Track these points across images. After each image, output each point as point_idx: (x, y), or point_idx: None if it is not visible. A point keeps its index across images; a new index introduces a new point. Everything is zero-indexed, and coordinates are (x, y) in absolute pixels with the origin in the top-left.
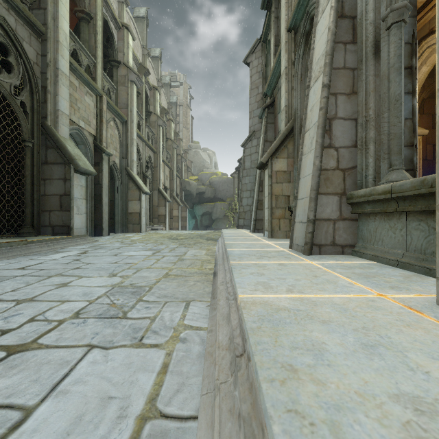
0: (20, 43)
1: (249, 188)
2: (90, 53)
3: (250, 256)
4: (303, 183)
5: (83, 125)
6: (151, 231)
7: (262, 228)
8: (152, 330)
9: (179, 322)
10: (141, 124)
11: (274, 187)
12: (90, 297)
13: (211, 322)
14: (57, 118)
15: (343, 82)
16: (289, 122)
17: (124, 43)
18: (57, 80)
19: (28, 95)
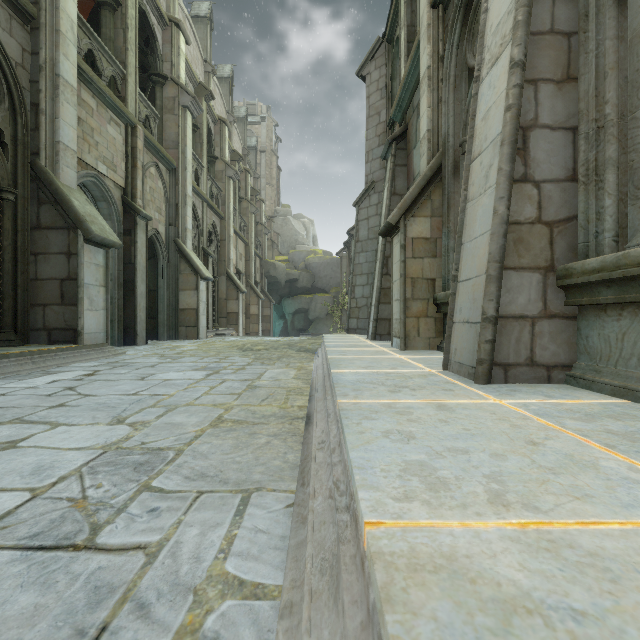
0: None
1: (365, 270)
2: (117, 59)
3: (375, 386)
4: (470, 251)
5: (104, 170)
6: (216, 337)
7: (387, 333)
8: (136, 601)
9: (213, 567)
10: (200, 174)
11: (409, 265)
12: (43, 479)
13: (292, 570)
14: (57, 155)
15: (549, 59)
16: (435, 156)
17: (173, 48)
18: (56, 94)
19: (7, 117)
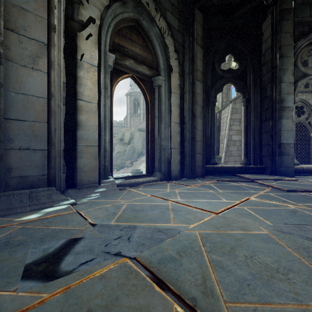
0: (307, 102)
1: None
2: None
3: None
4: None
5: None
6: None
7: None
8: None
9: None
10: None
11: None
12: None
13: None
14: None
15: None
16: None
17: None
18: None
19: (311, 118)
